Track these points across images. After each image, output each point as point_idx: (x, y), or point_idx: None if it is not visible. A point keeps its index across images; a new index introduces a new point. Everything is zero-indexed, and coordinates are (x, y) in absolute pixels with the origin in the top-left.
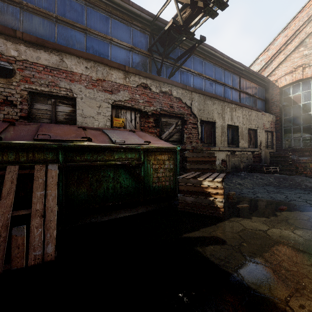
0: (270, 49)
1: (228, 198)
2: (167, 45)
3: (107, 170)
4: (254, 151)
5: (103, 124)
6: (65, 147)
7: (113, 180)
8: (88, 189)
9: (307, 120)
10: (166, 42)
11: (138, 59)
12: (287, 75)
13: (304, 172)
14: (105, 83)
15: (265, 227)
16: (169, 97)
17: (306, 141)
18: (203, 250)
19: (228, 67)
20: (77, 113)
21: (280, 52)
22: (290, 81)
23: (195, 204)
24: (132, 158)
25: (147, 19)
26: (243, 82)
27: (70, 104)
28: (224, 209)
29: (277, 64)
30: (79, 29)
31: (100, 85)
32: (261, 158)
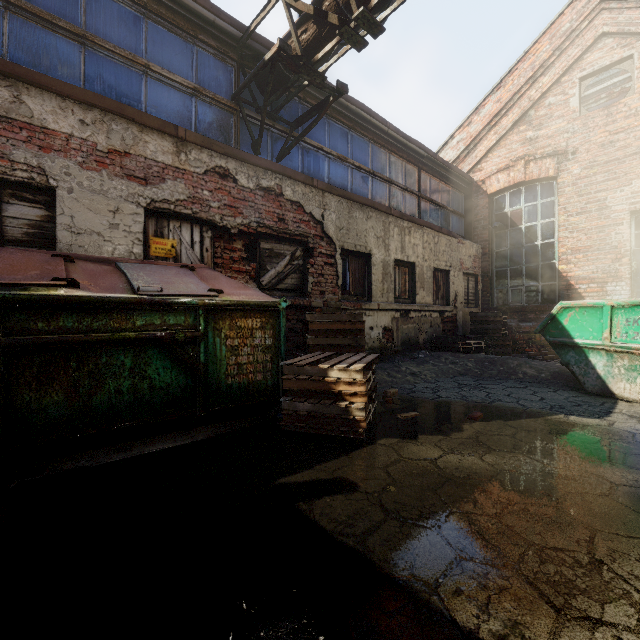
0: (473, 122)
1: (385, 401)
2: (273, 93)
3: (117, 352)
4: (445, 311)
5: (125, 249)
6: (4, 300)
7: (132, 373)
8: (69, 394)
9: (532, 255)
10: (268, 86)
11: (211, 115)
12: (501, 172)
13: (528, 349)
14: (130, 159)
15: (436, 454)
16: (278, 199)
17: (530, 293)
18: (309, 507)
19: (398, 149)
20: (59, 223)
21: (490, 130)
22: (506, 183)
23: (314, 416)
24: (179, 324)
25: (231, 33)
26: (426, 180)
27: (42, 201)
28: (372, 423)
29: (485, 151)
30: (66, 32)
31: (117, 164)
32: (457, 324)
